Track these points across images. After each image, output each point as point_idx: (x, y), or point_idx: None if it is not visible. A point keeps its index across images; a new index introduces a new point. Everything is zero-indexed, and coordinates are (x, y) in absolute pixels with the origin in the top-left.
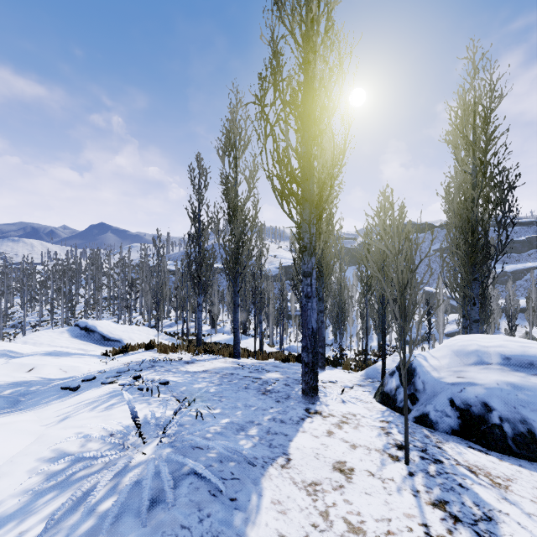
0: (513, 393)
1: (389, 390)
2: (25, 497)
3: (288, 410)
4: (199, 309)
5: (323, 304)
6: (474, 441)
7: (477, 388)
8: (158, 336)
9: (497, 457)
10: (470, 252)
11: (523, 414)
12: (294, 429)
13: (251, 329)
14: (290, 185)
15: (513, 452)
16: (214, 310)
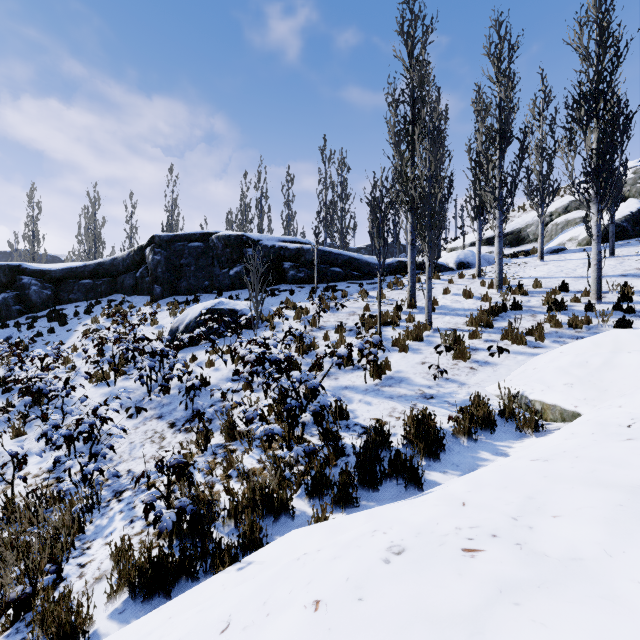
0: None
1: None
2: None
3: None
4: None
5: None
6: None
7: None
8: None
9: None
10: None
11: None
12: None
13: None
14: None
15: None
16: None
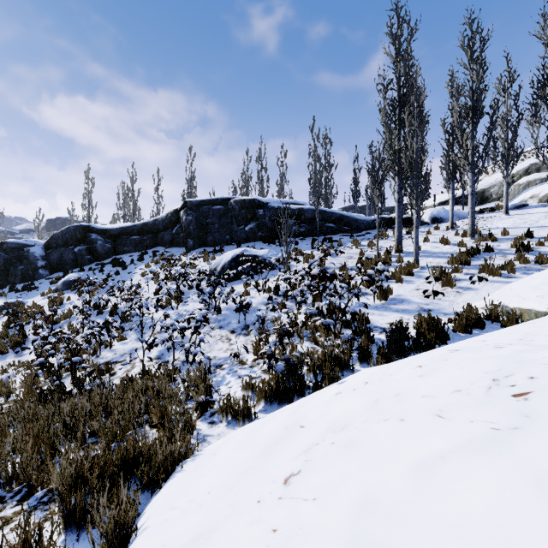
0: None
1: None
2: None
3: None
4: None
5: None
6: None
7: None
8: None
9: None
10: None
11: None
12: None
13: None
14: None
15: None
16: None
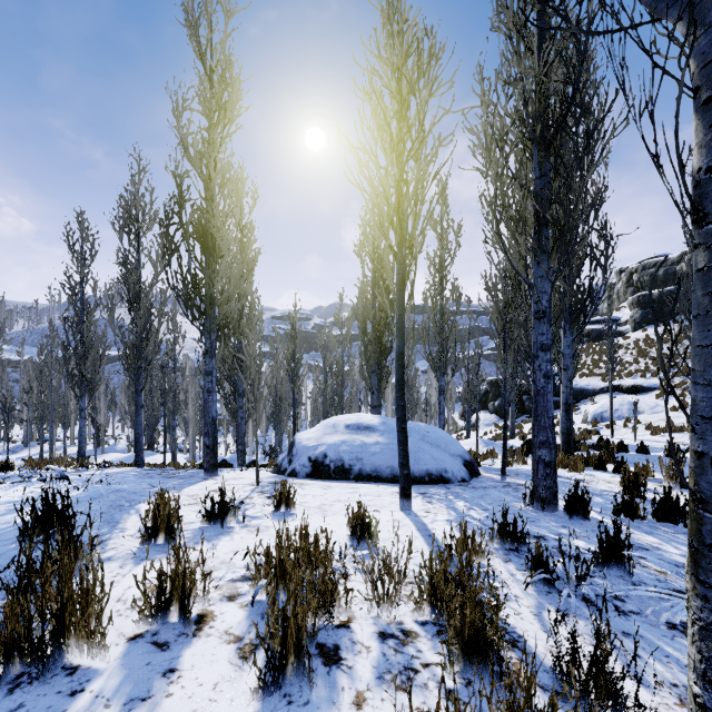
0: (341, 445)
1: (279, 462)
2: (4, 510)
3: (188, 481)
4: (81, 415)
5: (243, 400)
6: (316, 478)
7: (324, 446)
8: (8, 458)
9: (321, 481)
10: (366, 349)
11: (341, 456)
12: (190, 485)
13: (161, 444)
14: (194, 299)
15: (332, 478)
16: (99, 421)
